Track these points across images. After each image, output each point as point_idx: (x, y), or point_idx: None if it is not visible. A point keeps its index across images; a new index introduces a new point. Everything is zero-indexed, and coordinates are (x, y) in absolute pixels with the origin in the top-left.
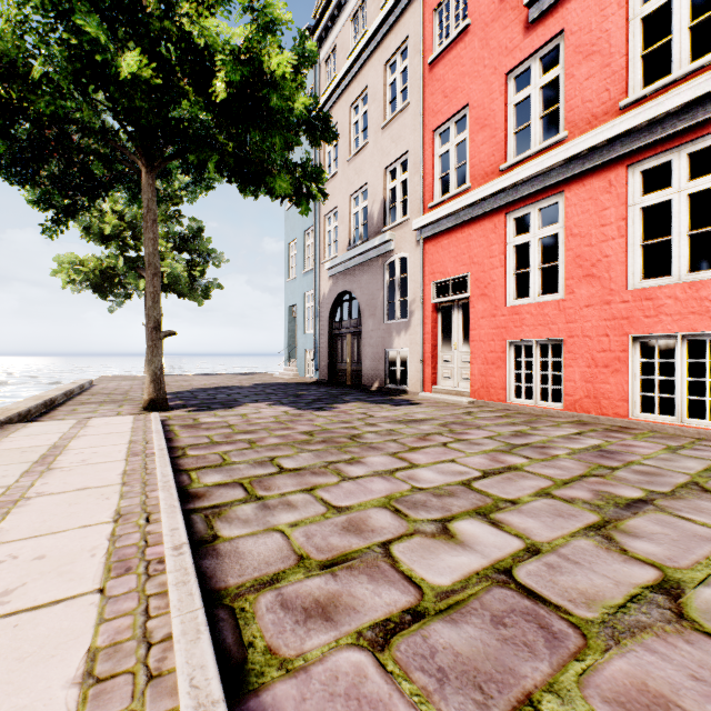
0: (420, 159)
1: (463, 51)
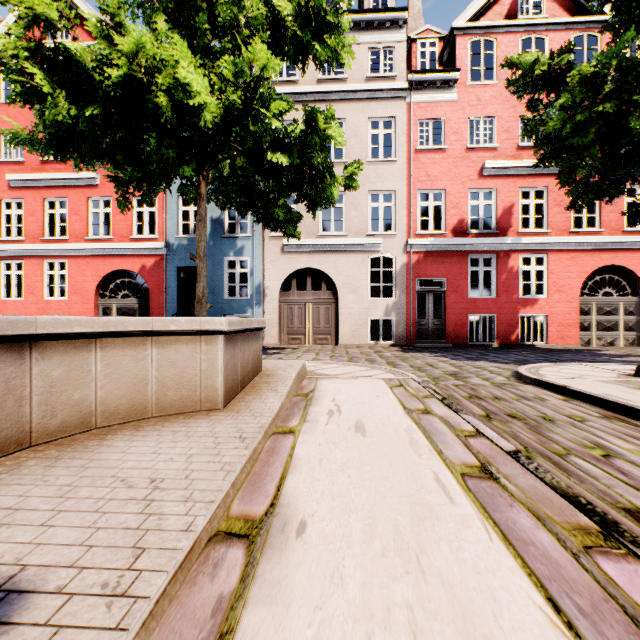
0: None
1: None
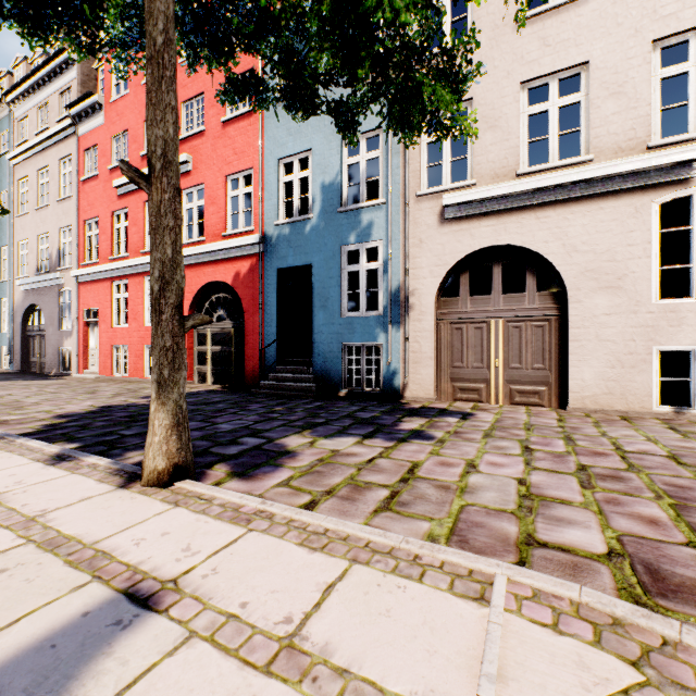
0: (76, 235)
1: (97, 186)
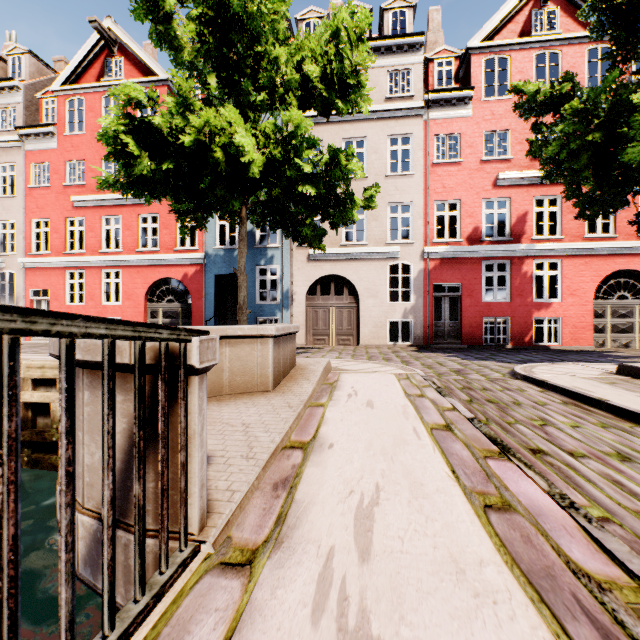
0: (24, 230)
1: (48, 195)
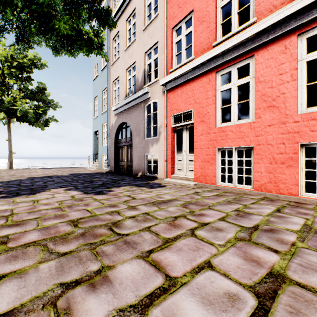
0: (165, 44)
1: None
